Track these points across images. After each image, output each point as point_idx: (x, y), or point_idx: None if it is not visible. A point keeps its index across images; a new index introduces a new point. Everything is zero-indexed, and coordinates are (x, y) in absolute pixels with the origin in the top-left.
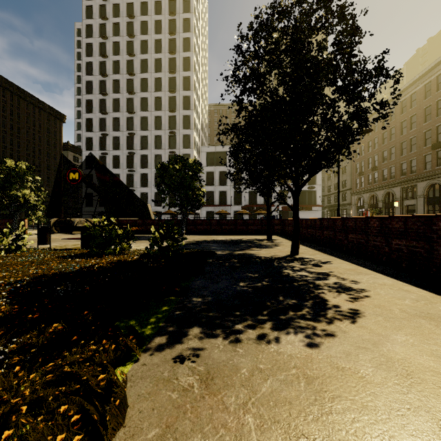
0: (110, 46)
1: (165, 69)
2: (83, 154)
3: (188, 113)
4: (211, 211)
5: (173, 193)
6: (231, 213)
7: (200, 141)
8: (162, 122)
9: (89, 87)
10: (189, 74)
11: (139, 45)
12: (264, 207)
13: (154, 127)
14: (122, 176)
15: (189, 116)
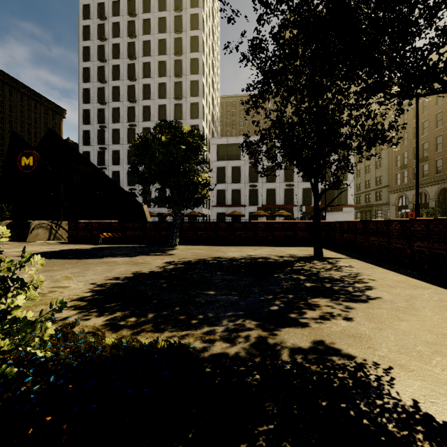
0: (109, 28)
1: (169, 51)
2: (80, 149)
3: (196, 100)
4: (222, 212)
5: (160, 181)
6: (245, 215)
7: (211, 134)
8: (167, 111)
9: (86, 74)
10: (197, 55)
11: (141, 25)
12: (284, 208)
13: (157, 117)
14: (122, 174)
15: (198, 103)
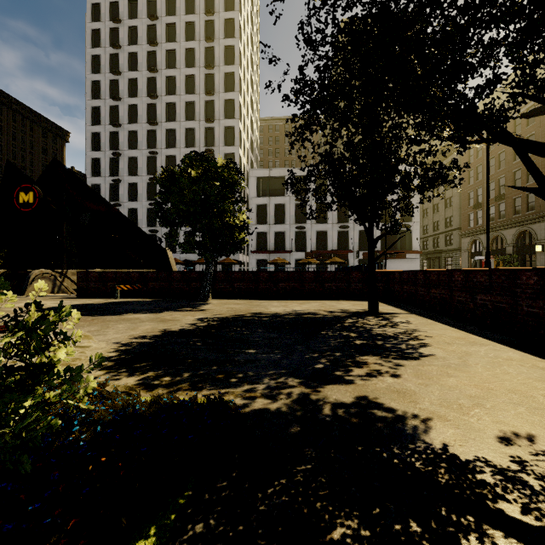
0: (124, 32)
1: (199, 63)
2: (88, 181)
3: (231, 123)
4: (263, 259)
5: (189, 223)
6: (291, 262)
7: (249, 165)
8: (196, 136)
9: (96, 89)
10: (232, 68)
11: (164, 31)
12: (337, 254)
13: (184, 143)
14: (140, 212)
15: (233, 127)
